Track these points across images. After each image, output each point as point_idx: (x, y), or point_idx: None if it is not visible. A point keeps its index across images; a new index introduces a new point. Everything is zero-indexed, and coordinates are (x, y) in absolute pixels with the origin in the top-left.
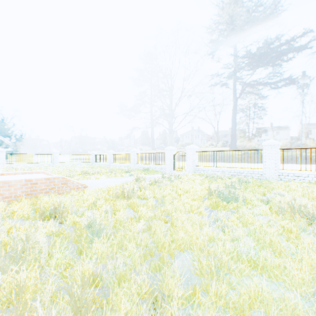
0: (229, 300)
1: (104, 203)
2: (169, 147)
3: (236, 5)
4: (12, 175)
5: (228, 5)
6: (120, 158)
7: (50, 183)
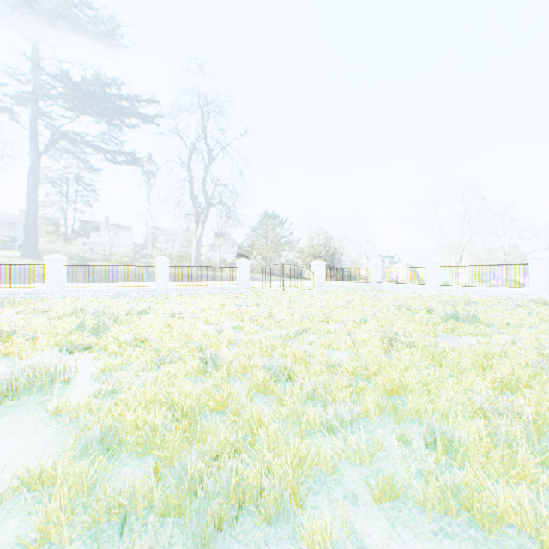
0: None
1: None
2: None
3: None
4: None
5: None
6: None
7: None
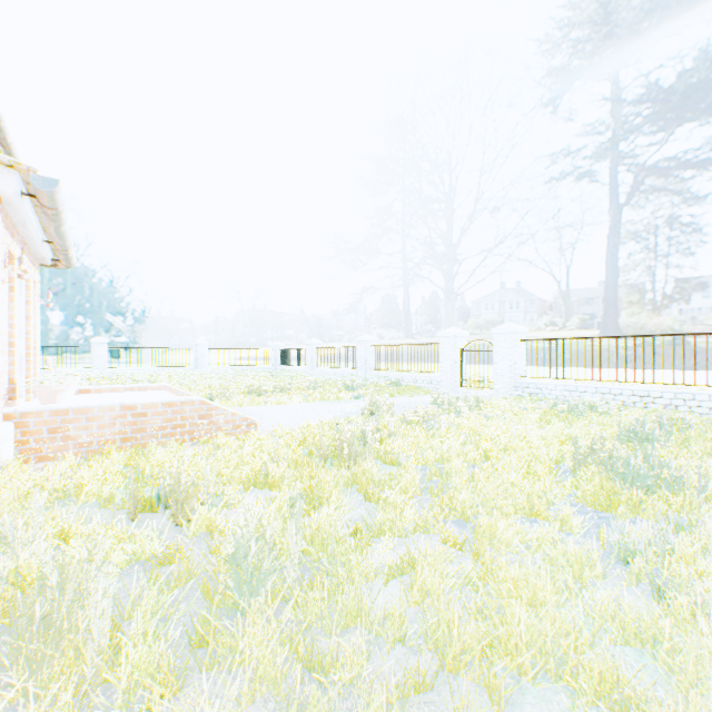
0: None
1: (290, 471)
2: (450, 331)
3: None
4: (106, 393)
5: None
6: (334, 356)
7: (173, 415)
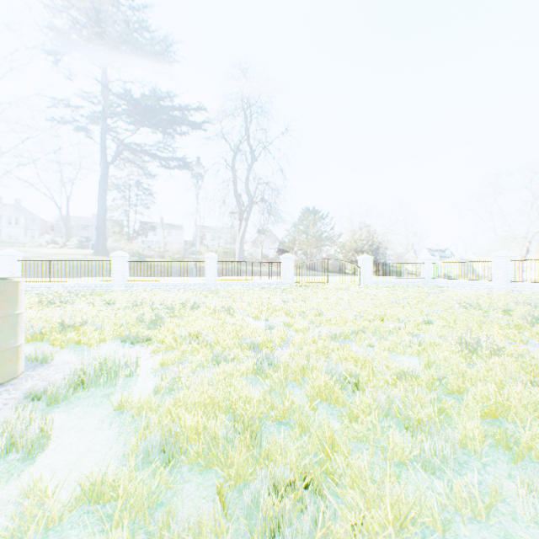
0: (46, 323)
1: None
2: None
3: (100, 24)
4: None
5: (86, 13)
6: None
7: None
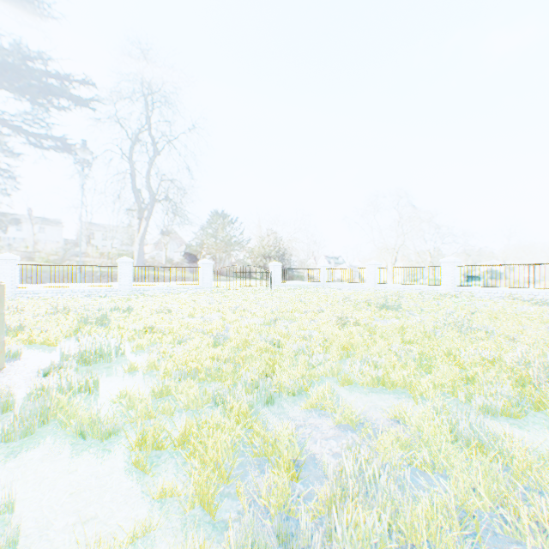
0: None
1: None
2: None
3: None
4: None
5: None
6: None
7: None
